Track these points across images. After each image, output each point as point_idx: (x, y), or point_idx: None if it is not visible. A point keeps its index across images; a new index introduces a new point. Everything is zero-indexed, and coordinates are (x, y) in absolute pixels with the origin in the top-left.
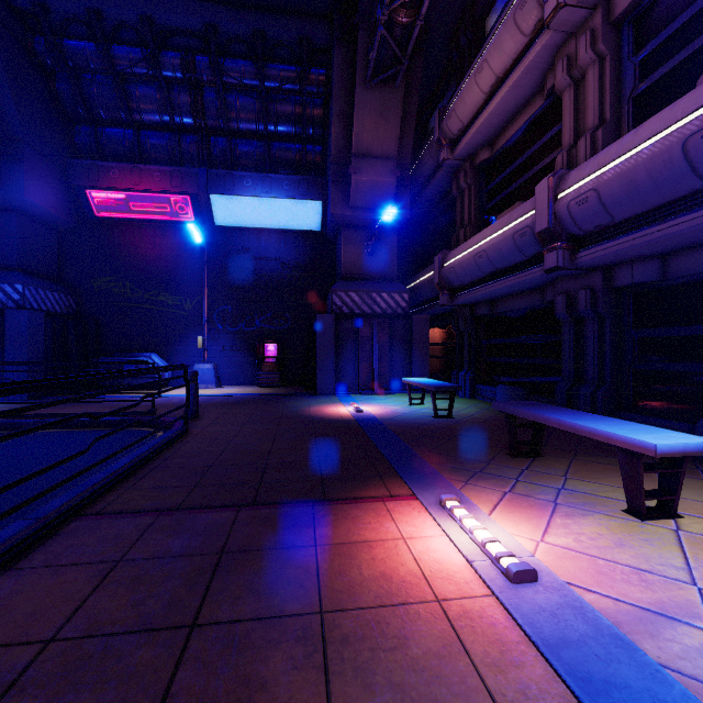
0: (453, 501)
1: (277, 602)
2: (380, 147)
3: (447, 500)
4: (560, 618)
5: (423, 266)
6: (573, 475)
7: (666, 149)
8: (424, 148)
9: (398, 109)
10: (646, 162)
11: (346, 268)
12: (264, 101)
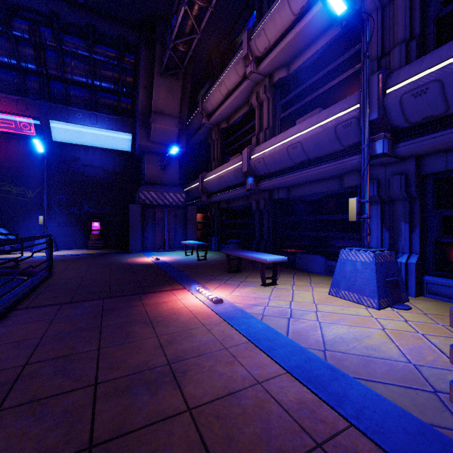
0: (200, 287)
1: (132, 318)
2: (169, 110)
3: (197, 287)
4: (227, 309)
5: (194, 178)
6: (250, 277)
7: (283, 149)
8: (194, 114)
9: (179, 90)
10: (277, 152)
11: (148, 177)
12: (92, 66)
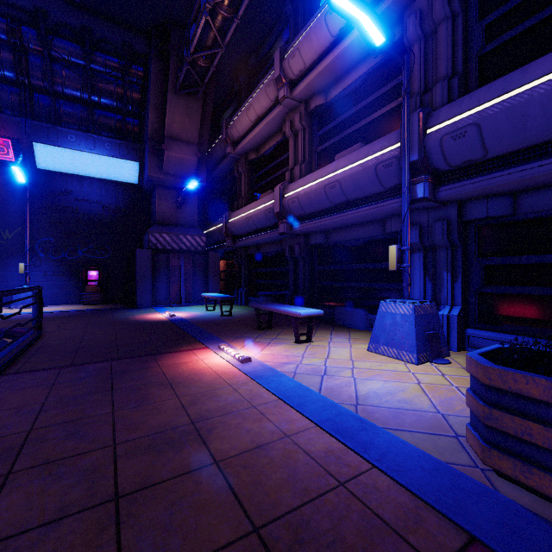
0: (224, 345)
1: (147, 380)
2: (186, 135)
3: (222, 345)
4: (255, 368)
5: (216, 217)
6: (282, 334)
7: (319, 188)
8: (216, 140)
9: (198, 112)
10: (314, 191)
11: (160, 216)
12: (89, 78)
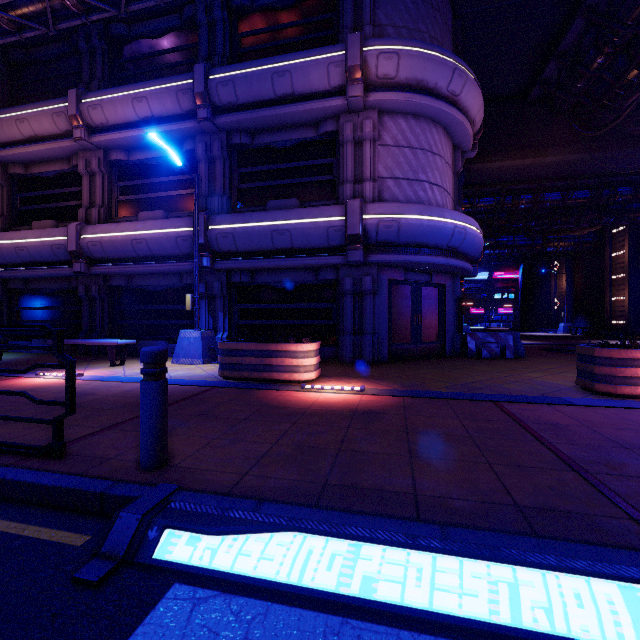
0: (43, 372)
1: None
2: None
3: (41, 372)
4: (92, 377)
5: None
6: (92, 364)
7: (127, 240)
8: None
9: None
10: (120, 241)
11: None
12: None
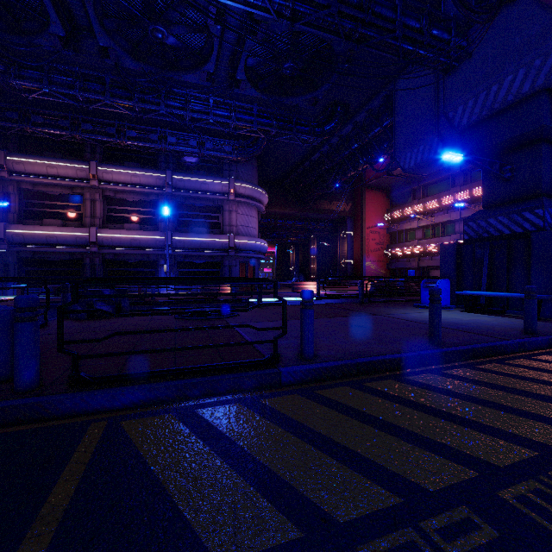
0: None
1: None
2: None
3: None
4: None
5: None
6: None
7: (128, 239)
8: None
9: None
10: (124, 239)
11: None
12: None
